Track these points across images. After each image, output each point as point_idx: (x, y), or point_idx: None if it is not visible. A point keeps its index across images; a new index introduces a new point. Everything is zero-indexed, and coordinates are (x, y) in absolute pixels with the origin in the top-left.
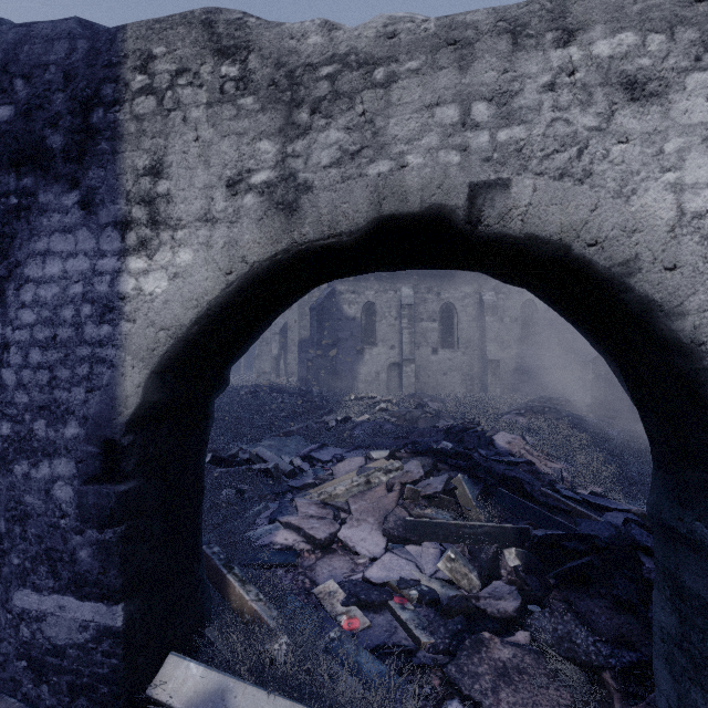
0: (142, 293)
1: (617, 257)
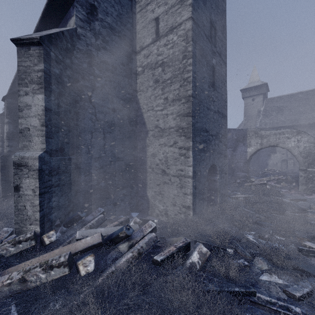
0: (248, 151)
1: (287, 149)
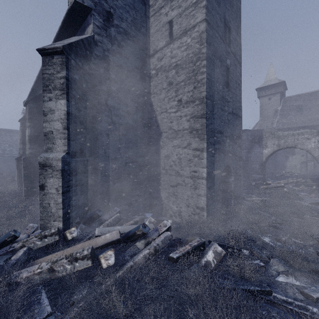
0: (264, 152)
1: (306, 150)
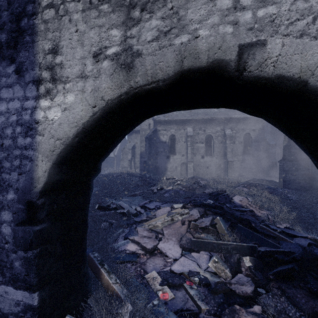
0: (47, 119)
1: None
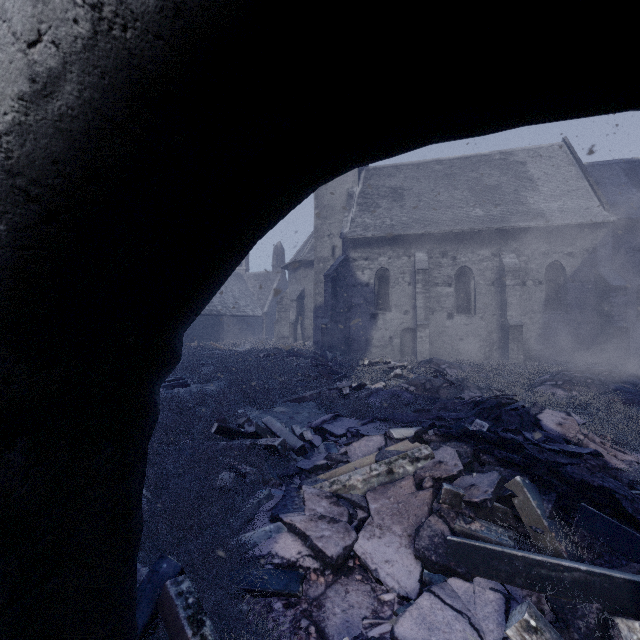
0: None
1: None
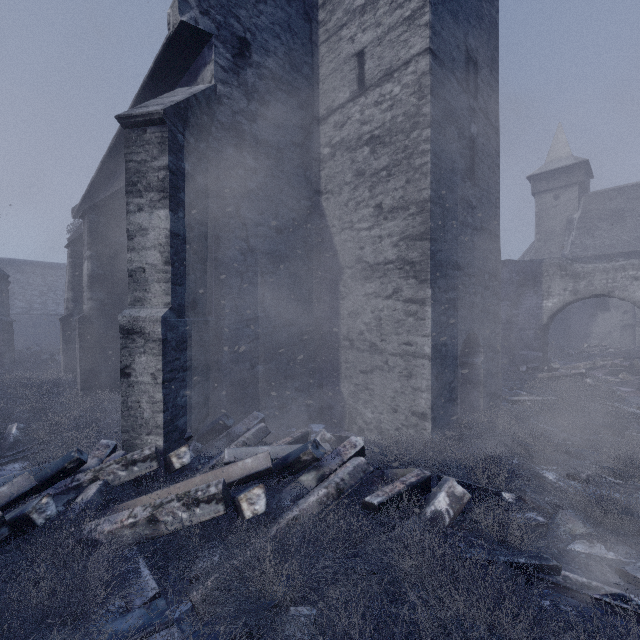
0: (546, 306)
1: (632, 301)
